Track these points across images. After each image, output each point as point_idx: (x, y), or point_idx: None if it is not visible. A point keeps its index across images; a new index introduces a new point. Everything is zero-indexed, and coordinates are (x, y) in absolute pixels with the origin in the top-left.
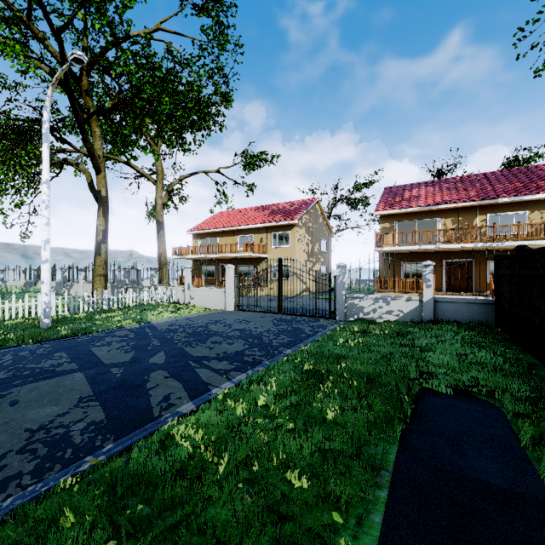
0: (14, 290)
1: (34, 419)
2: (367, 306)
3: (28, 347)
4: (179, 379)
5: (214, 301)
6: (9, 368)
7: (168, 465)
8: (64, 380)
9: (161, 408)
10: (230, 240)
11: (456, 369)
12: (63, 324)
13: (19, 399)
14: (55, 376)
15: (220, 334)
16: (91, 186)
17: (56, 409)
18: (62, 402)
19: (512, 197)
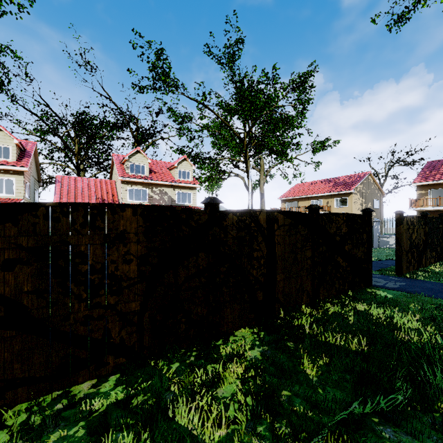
0: None
1: None
2: (391, 241)
3: None
4: None
5: None
6: None
7: None
8: None
9: None
10: (306, 203)
11: None
12: None
13: None
14: None
15: None
16: (245, 185)
17: None
18: None
19: None
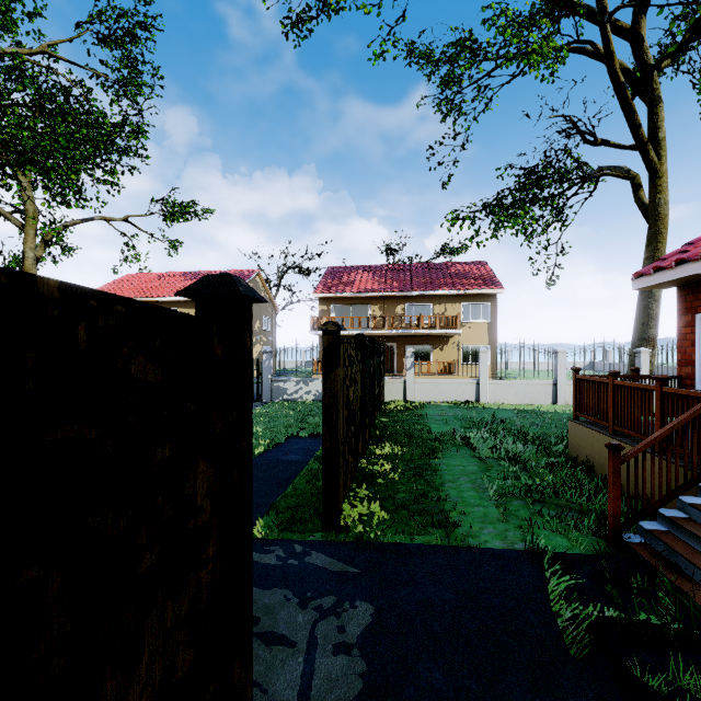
0: None
1: None
2: (290, 388)
3: None
4: None
5: None
6: None
7: None
8: None
9: None
10: None
11: (320, 424)
12: None
13: None
14: None
15: None
16: None
17: None
18: None
19: (421, 292)
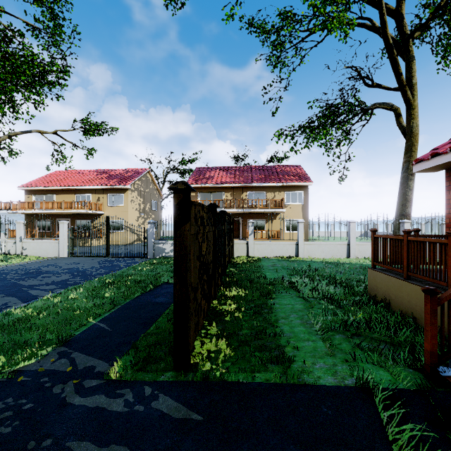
0: None
1: None
2: (167, 248)
3: None
4: (14, 296)
5: (48, 251)
6: None
7: (10, 320)
8: None
9: (1, 308)
10: (67, 198)
11: None
12: None
13: None
14: None
15: (51, 272)
16: None
17: None
18: None
19: (258, 184)
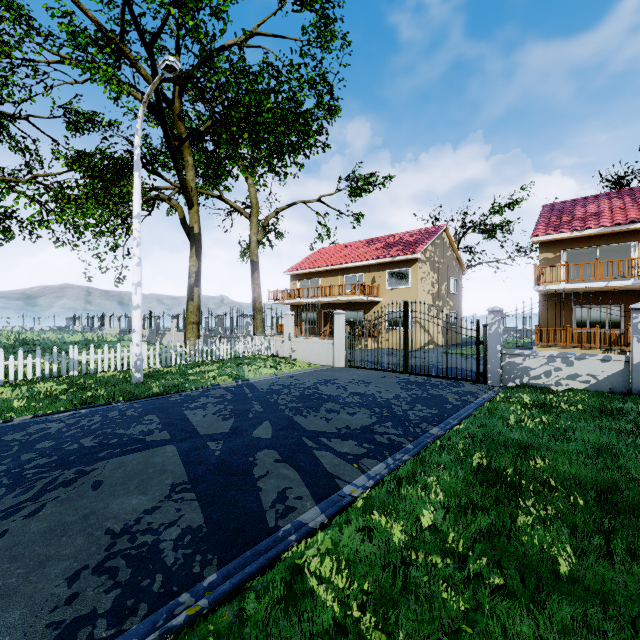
0: (110, 339)
1: (117, 514)
2: (536, 366)
3: (118, 406)
4: (294, 465)
5: (319, 355)
6: (97, 433)
7: None
8: (154, 455)
9: (276, 513)
10: (334, 281)
11: None
12: (155, 378)
13: (103, 480)
14: (145, 449)
15: (335, 399)
16: (183, 222)
17: (144, 500)
18: (151, 489)
19: None
